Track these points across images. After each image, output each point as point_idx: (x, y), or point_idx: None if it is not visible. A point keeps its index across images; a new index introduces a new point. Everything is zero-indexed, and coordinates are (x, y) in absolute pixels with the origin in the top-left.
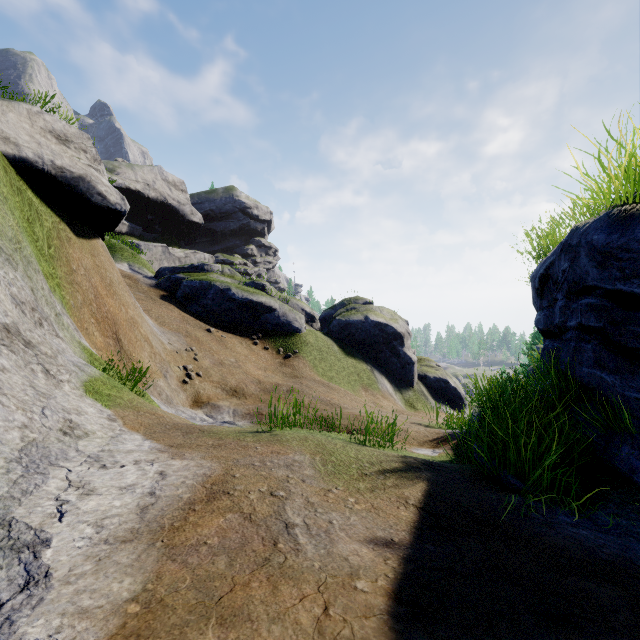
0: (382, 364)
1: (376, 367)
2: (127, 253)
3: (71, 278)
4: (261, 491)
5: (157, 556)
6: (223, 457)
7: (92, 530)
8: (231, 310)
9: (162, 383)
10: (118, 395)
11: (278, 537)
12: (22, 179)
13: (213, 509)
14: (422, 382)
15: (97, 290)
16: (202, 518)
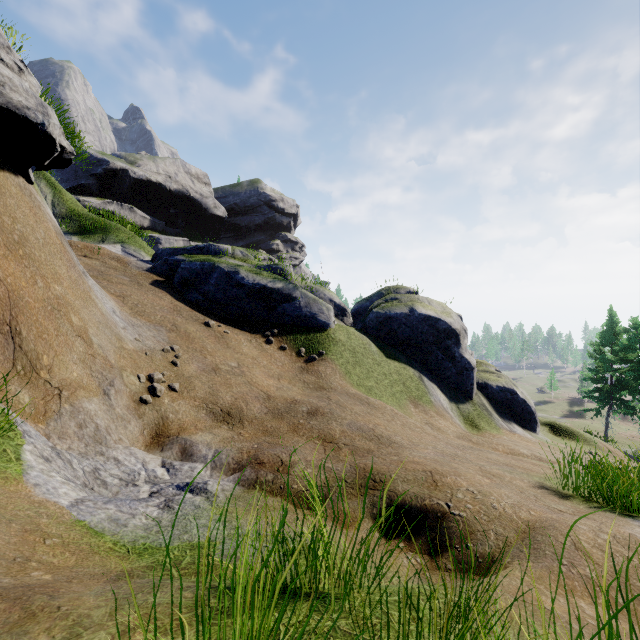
0: (432, 369)
1: (425, 373)
2: (124, 234)
3: None
4: None
5: None
6: None
7: None
8: (239, 298)
9: (94, 406)
10: None
11: None
12: None
13: None
14: (482, 392)
15: None
16: None
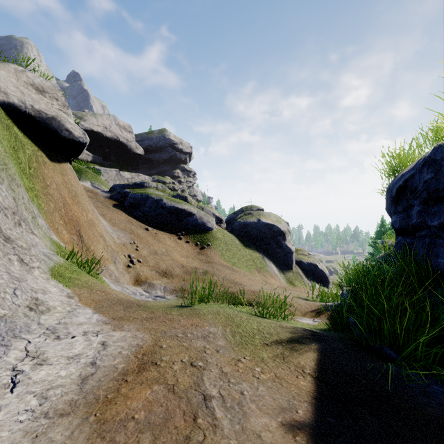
0: (270, 253)
1: (266, 255)
2: (90, 174)
3: (46, 191)
4: (183, 361)
5: (88, 433)
6: (153, 329)
7: (36, 402)
8: (163, 215)
9: (112, 267)
10: (77, 277)
11: (197, 411)
12: (10, 118)
13: (142, 380)
14: (298, 266)
15: (65, 200)
16: (132, 390)
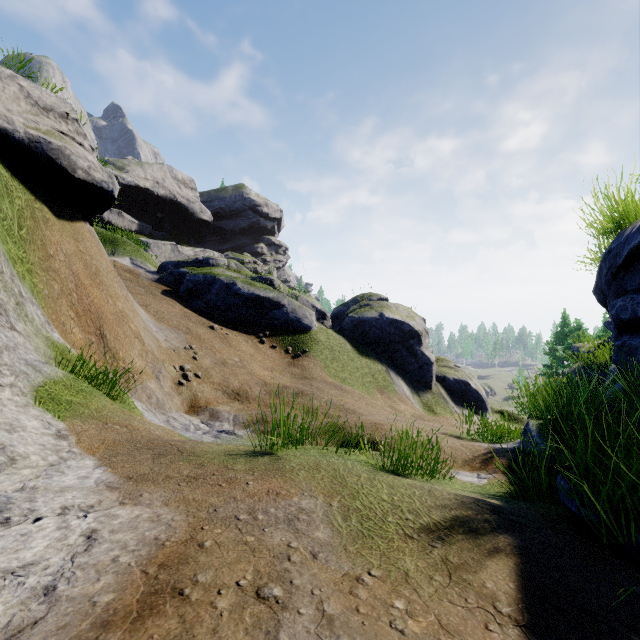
0: (398, 364)
1: (392, 368)
2: (130, 247)
3: (47, 264)
4: (240, 586)
5: None
6: (195, 501)
7: None
8: (236, 306)
9: (153, 385)
10: (83, 402)
11: None
12: None
13: None
14: (441, 384)
15: (79, 279)
16: None
